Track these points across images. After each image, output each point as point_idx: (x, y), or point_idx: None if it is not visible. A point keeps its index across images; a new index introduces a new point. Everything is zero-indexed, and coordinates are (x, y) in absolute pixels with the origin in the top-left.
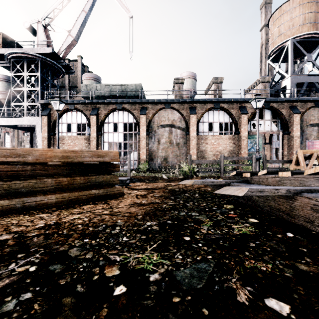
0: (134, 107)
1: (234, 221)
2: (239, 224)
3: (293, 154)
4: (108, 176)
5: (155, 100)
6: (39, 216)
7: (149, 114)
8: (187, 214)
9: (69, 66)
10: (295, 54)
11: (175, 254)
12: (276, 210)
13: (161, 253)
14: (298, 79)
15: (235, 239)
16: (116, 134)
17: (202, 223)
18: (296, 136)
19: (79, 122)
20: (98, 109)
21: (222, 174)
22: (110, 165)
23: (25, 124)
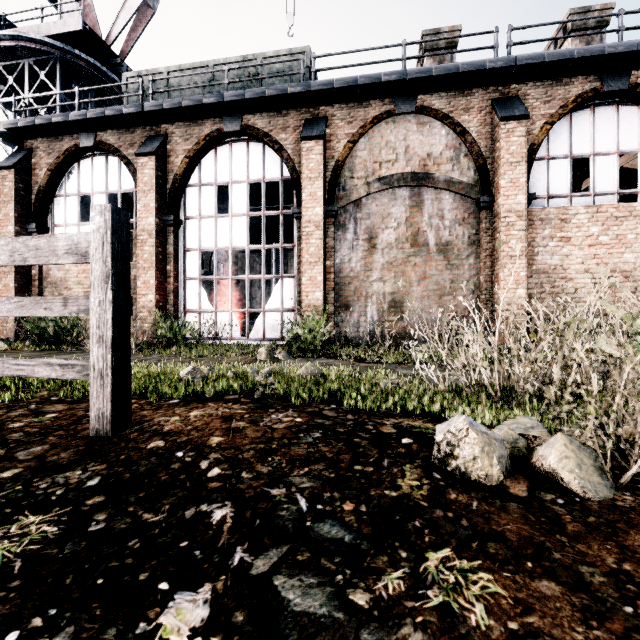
0: (282, 120)
1: None
2: None
3: None
4: None
5: (357, 80)
6: None
7: (337, 140)
8: None
9: None
10: None
11: None
12: None
13: None
14: None
15: None
16: (224, 221)
17: None
18: None
19: (112, 190)
20: (164, 139)
21: None
22: None
23: None
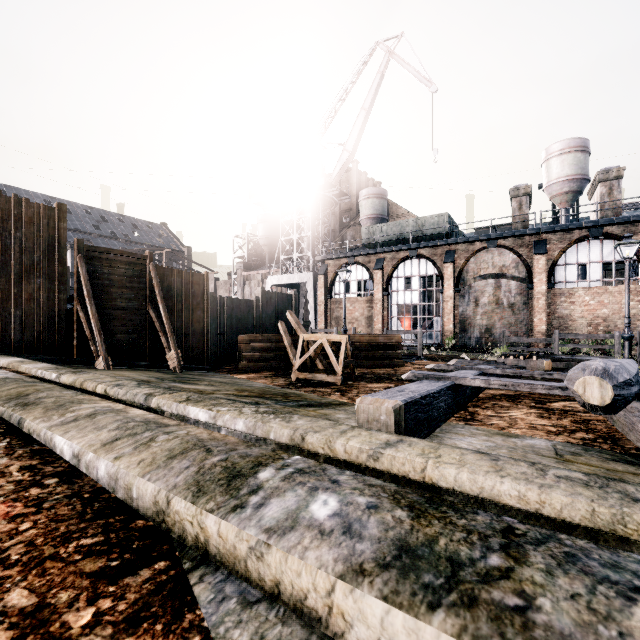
0: (435, 252)
1: None
2: None
3: None
4: (394, 353)
5: (468, 239)
6: (362, 369)
7: (460, 260)
8: None
9: (343, 192)
10: None
11: None
12: None
13: None
14: None
15: None
16: (408, 293)
17: None
18: None
19: (359, 279)
20: (384, 261)
21: None
22: (396, 345)
23: (295, 282)
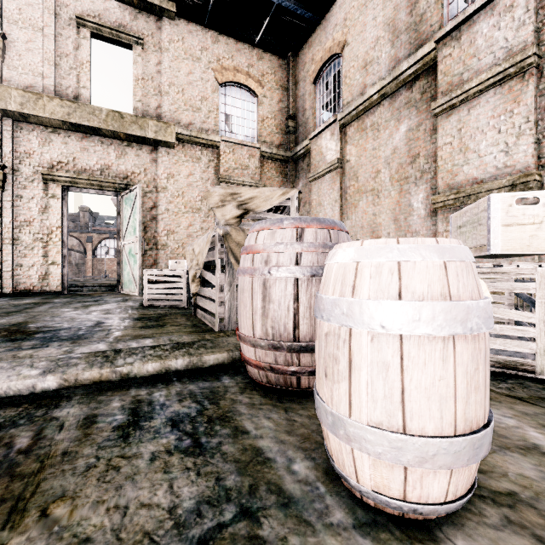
0: None
1: None
2: None
3: None
4: None
5: None
6: None
7: None
8: None
9: None
10: None
11: None
12: None
13: None
14: None
15: None
16: None
17: None
18: None
19: None
20: None
21: None
22: None
23: None
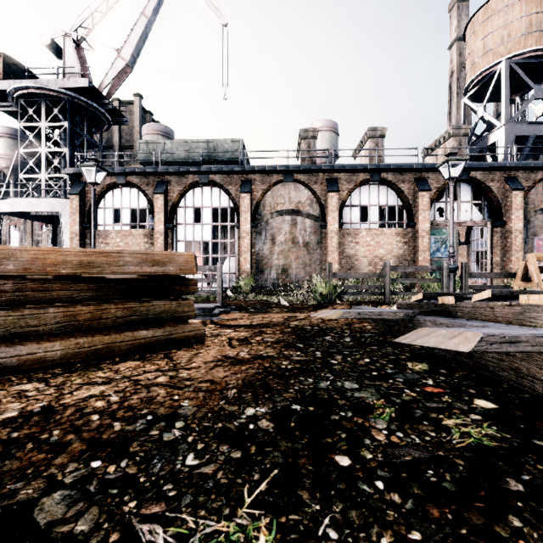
0: (230, 180)
1: (441, 405)
2: (458, 415)
3: (511, 262)
4: (173, 303)
5: (266, 168)
6: (19, 388)
7: (257, 192)
8: (334, 385)
9: (118, 111)
10: (512, 86)
11: (317, 522)
12: (533, 380)
13: (280, 519)
14: (519, 129)
15: (465, 467)
16: (198, 227)
17: (371, 410)
18: (516, 230)
19: (134, 207)
20: (167, 184)
21: (387, 298)
22: (179, 280)
23: (42, 210)
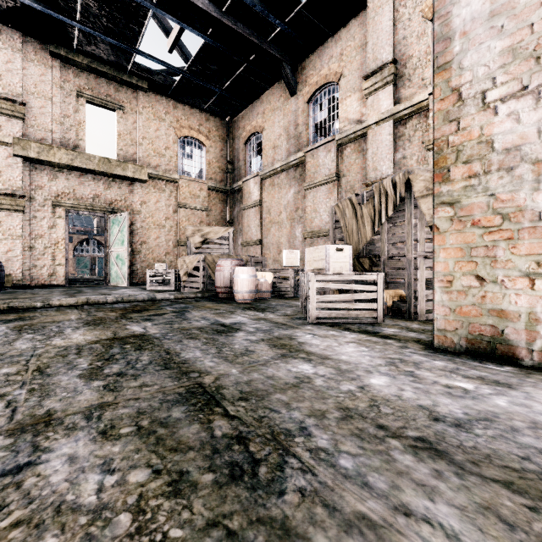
0: None
1: None
2: None
3: None
4: None
5: None
6: None
7: None
8: None
9: None
10: None
11: None
12: None
13: None
14: None
15: None
16: None
17: None
18: None
19: None
20: None
21: None
22: None
23: None
